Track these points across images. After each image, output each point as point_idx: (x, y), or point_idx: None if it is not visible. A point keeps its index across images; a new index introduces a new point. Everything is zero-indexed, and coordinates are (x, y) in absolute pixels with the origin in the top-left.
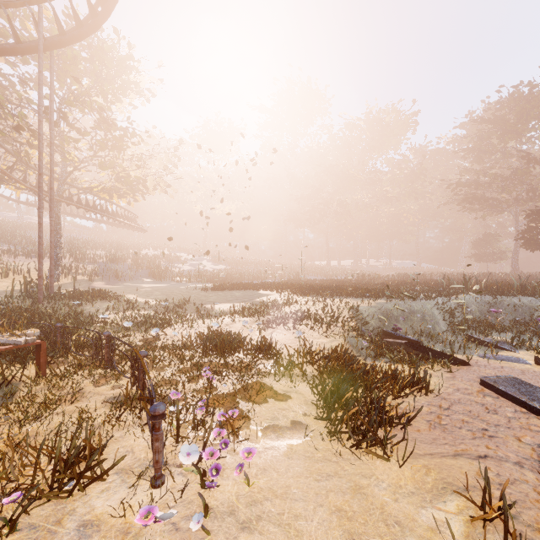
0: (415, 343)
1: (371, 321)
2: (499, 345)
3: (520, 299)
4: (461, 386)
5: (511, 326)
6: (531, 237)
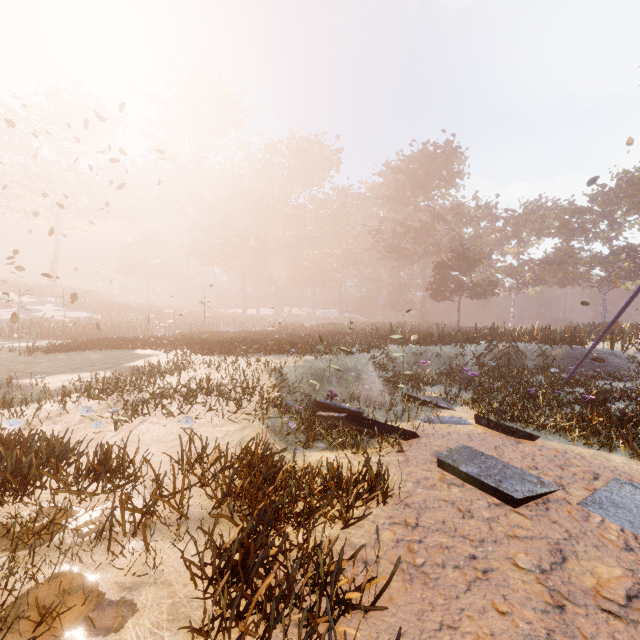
0: (358, 416)
1: (299, 387)
2: (437, 403)
3: (441, 349)
4: (420, 473)
5: (439, 378)
6: (438, 288)
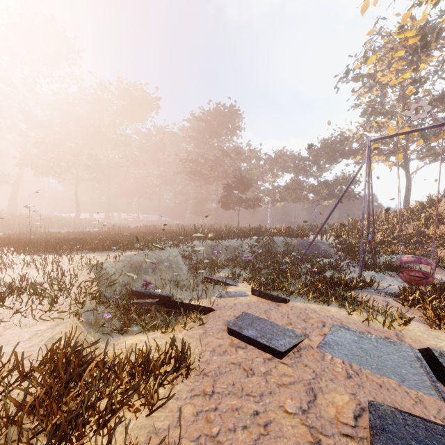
0: (167, 300)
1: (119, 279)
2: (226, 282)
3: (229, 242)
4: (215, 342)
5: (228, 262)
6: (226, 201)
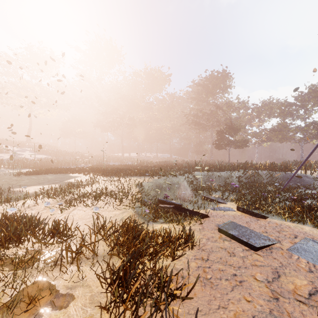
0: (179, 207)
1: (150, 192)
2: (218, 200)
3: (220, 173)
4: (209, 234)
5: (219, 188)
6: (218, 143)
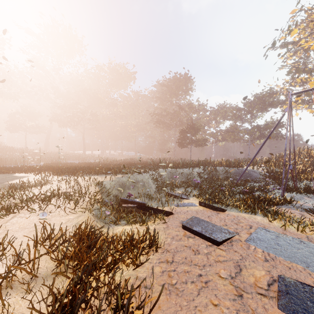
0: (143, 205)
1: (112, 192)
2: (181, 196)
3: (183, 170)
4: (174, 233)
5: (182, 184)
6: (181, 141)
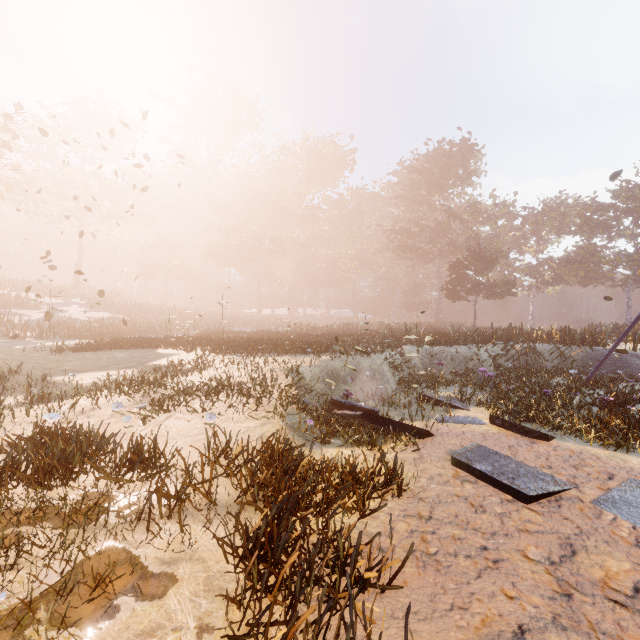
0: (373, 415)
1: (315, 386)
2: (451, 403)
3: (456, 349)
4: (434, 470)
5: (454, 378)
6: (453, 288)
